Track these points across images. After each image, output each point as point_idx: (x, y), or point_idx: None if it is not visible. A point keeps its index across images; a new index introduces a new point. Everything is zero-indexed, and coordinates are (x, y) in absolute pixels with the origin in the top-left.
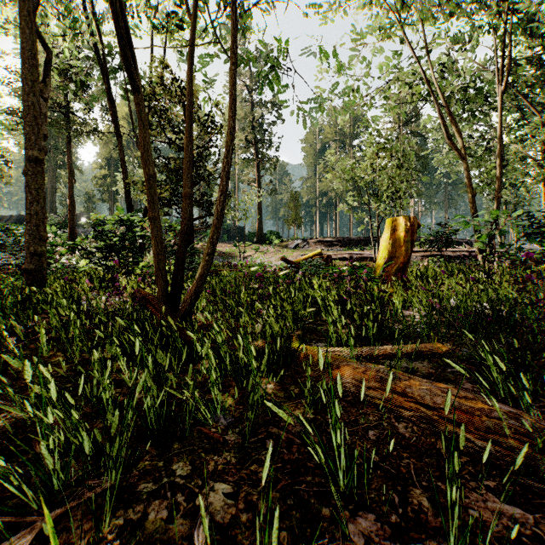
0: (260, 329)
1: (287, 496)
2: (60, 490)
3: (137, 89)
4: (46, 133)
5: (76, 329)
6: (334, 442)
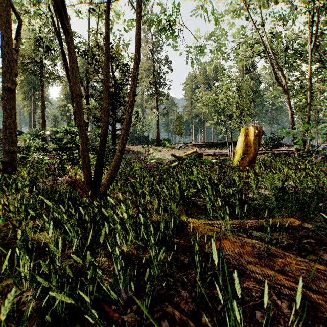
0: (157, 205)
1: None
2: None
3: (68, 31)
4: (17, 72)
5: (23, 206)
6: None
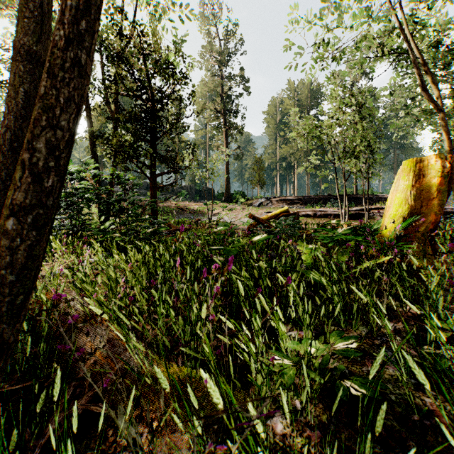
0: None
1: None
2: None
3: None
4: None
5: None
6: None
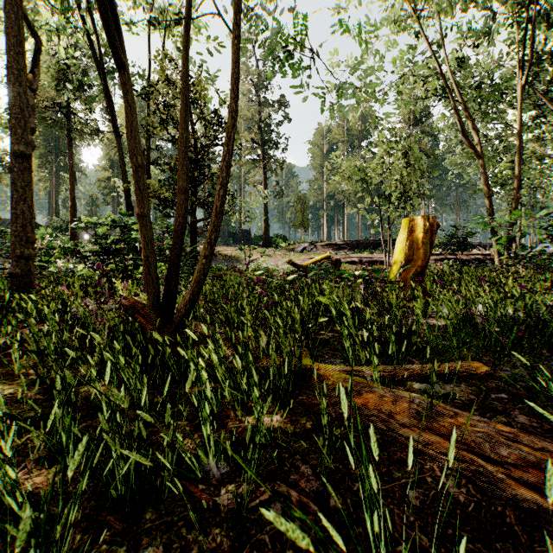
0: (264, 343)
1: None
2: None
3: (123, 66)
4: (34, 126)
5: (52, 344)
6: (370, 528)
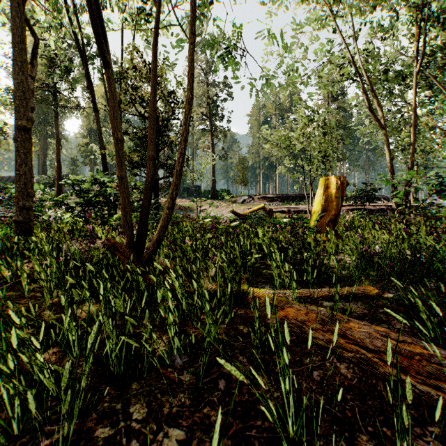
0: (213, 273)
1: (238, 442)
2: (21, 434)
3: (106, 65)
4: (33, 106)
5: (53, 273)
6: (283, 388)
